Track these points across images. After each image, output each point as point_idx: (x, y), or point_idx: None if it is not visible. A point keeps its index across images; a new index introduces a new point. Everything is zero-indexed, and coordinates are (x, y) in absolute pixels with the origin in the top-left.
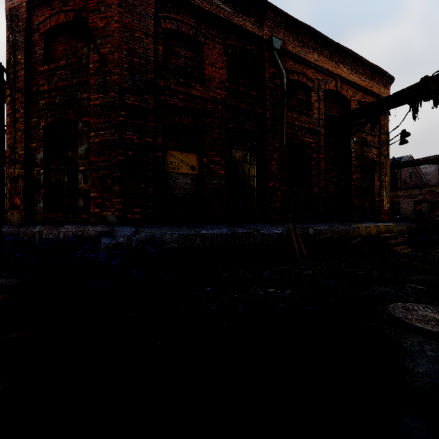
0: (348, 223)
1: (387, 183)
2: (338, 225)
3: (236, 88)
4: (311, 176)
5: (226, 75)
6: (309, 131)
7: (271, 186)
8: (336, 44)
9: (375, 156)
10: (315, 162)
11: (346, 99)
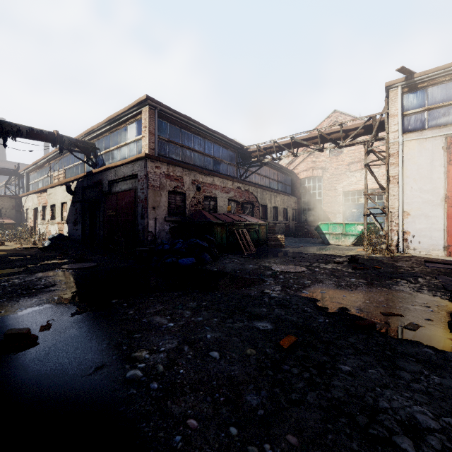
0: None
1: None
2: None
3: None
4: None
5: None
6: None
7: None
8: None
9: None
10: None
11: None
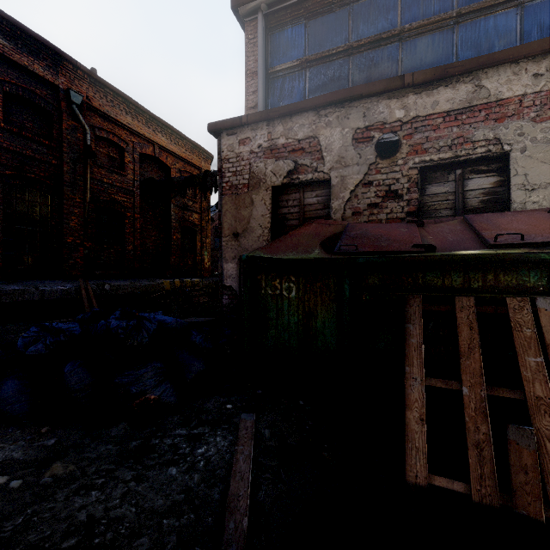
0: (155, 280)
1: (208, 244)
2: (145, 281)
3: (17, 131)
4: (125, 234)
5: (1, 113)
6: (122, 190)
7: (70, 241)
8: (152, 114)
9: (197, 220)
10: (129, 220)
11: (167, 165)
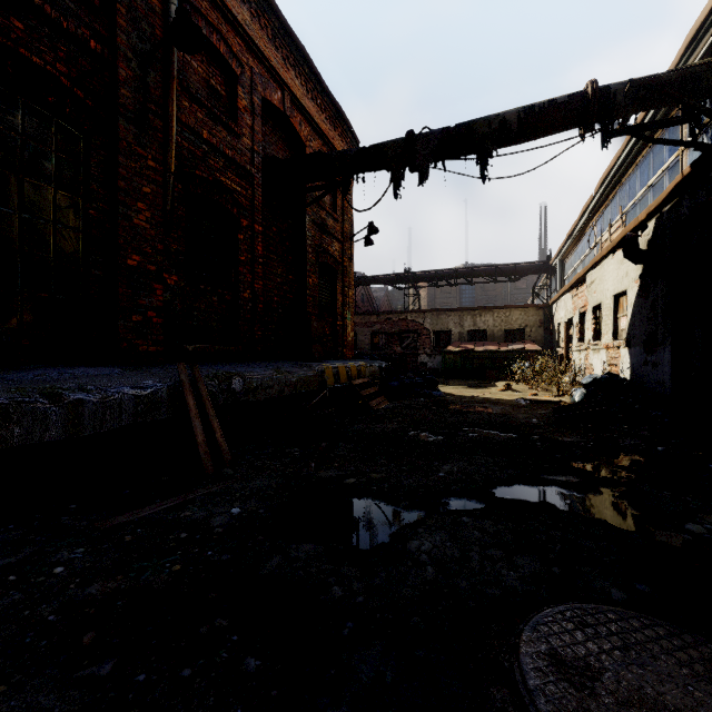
0: (308, 364)
1: (351, 300)
2: (290, 367)
3: None
4: (238, 264)
5: None
6: (232, 166)
7: (133, 265)
8: (284, 19)
9: (338, 253)
10: (245, 236)
11: (299, 138)
